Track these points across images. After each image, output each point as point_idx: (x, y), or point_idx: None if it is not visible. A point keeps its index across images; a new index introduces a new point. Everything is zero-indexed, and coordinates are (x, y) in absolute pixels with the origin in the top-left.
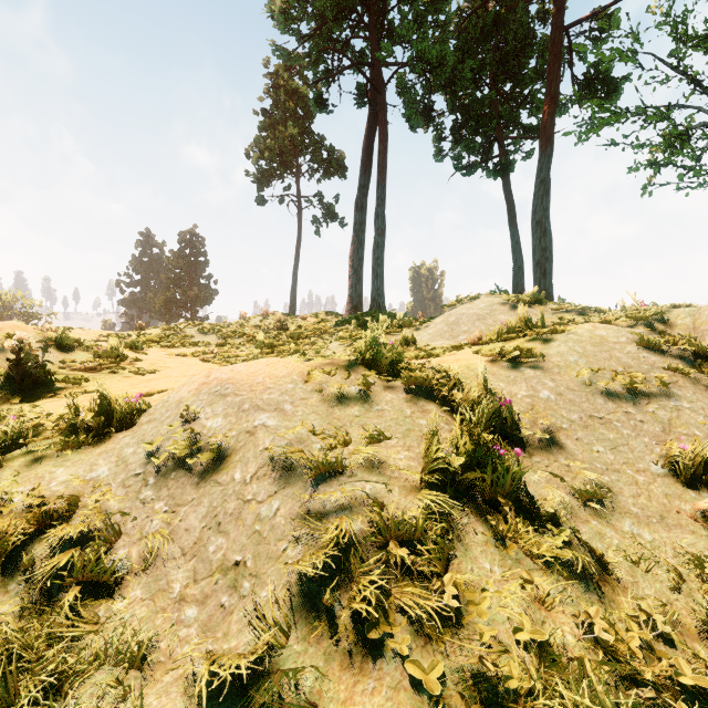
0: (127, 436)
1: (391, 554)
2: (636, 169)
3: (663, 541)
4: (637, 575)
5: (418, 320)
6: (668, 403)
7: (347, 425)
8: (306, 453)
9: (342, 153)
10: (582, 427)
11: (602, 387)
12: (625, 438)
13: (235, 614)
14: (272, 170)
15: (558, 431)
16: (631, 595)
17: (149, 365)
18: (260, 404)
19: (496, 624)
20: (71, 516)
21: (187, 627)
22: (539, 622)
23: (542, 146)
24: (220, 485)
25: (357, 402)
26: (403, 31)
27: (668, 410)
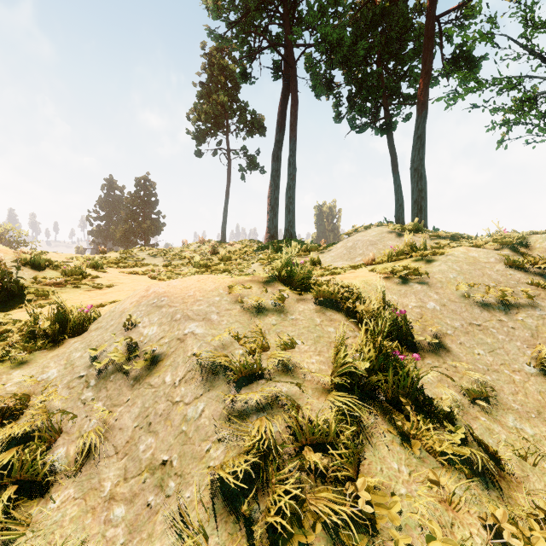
0: (77, 341)
1: (306, 458)
2: (493, 127)
3: (543, 435)
4: (526, 469)
5: (322, 245)
6: (534, 312)
7: (266, 332)
8: (230, 358)
9: (262, 116)
10: (464, 333)
11: (478, 299)
12: (500, 342)
13: (159, 514)
14: (207, 130)
15: (444, 337)
16: (525, 491)
17: (106, 281)
18: (190, 314)
19: (408, 529)
20: (20, 414)
21: (114, 527)
22: (448, 524)
23: (419, 110)
24: (152, 387)
25: (274, 312)
26: (310, 18)
27: (535, 319)
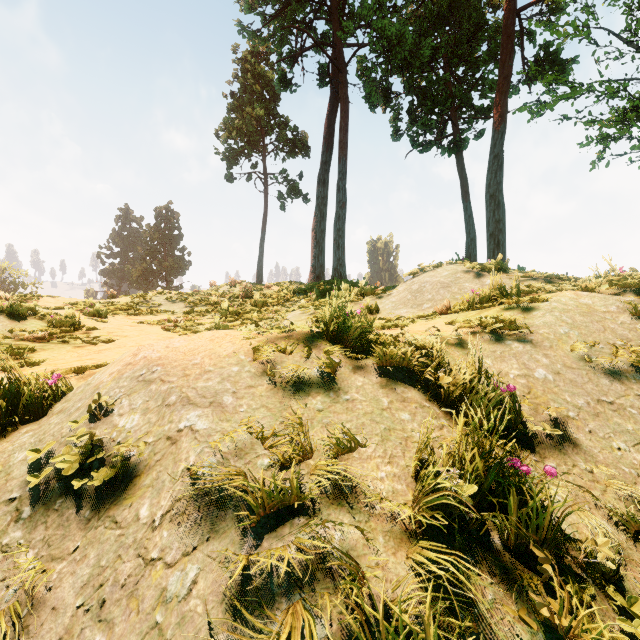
0: (29, 431)
1: None
2: (588, 144)
3: None
4: None
5: (380, 288)
6: None
7: (307, 424)
8: (247, 474)
9: (305, 133)
10: (592, 415)
11: (603, 364)
12: None
13: None
14: (240, 149)
15: (565, 422)
16: None
17: (106, 334)
18: (191, 395)
19: None
20: None
21: None
22: None
23: (496, 123)
24: (117, 526)
25: (320, 389)
26: (363, 11)
27: None
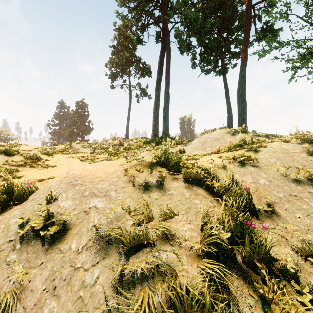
0: (18, 209)
1: None
2: (287, 70)
3: None
4: None
5: (185, 141)
6: None
7: (150, 205)
8: (122, 228)
9: (149, 65)
10: (287, 201)
11: (292, 177)
12: (312, 208)
13: None
14: (117, 73)
15: (274, 204)
16: None
17: (52, 163)
18: (95, 191)
19: None
20: None
21: None
22: None
23: (242, 60)
24: (61, 252)
25: (156, 188)
26: (177, 6)
27: None
